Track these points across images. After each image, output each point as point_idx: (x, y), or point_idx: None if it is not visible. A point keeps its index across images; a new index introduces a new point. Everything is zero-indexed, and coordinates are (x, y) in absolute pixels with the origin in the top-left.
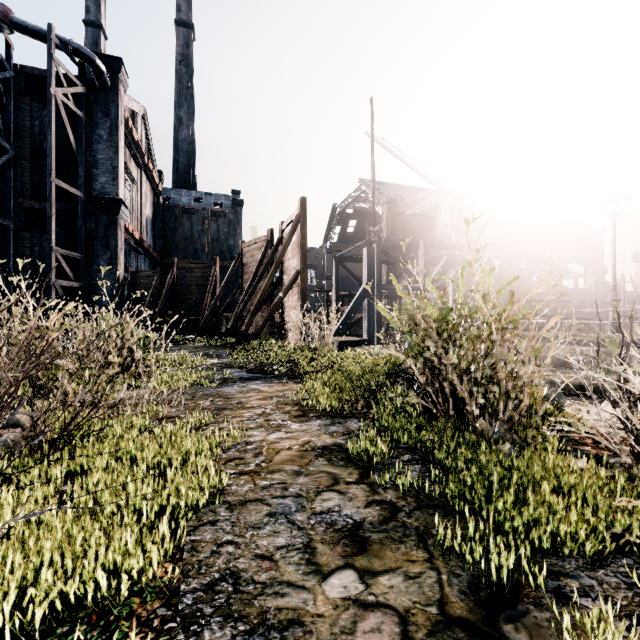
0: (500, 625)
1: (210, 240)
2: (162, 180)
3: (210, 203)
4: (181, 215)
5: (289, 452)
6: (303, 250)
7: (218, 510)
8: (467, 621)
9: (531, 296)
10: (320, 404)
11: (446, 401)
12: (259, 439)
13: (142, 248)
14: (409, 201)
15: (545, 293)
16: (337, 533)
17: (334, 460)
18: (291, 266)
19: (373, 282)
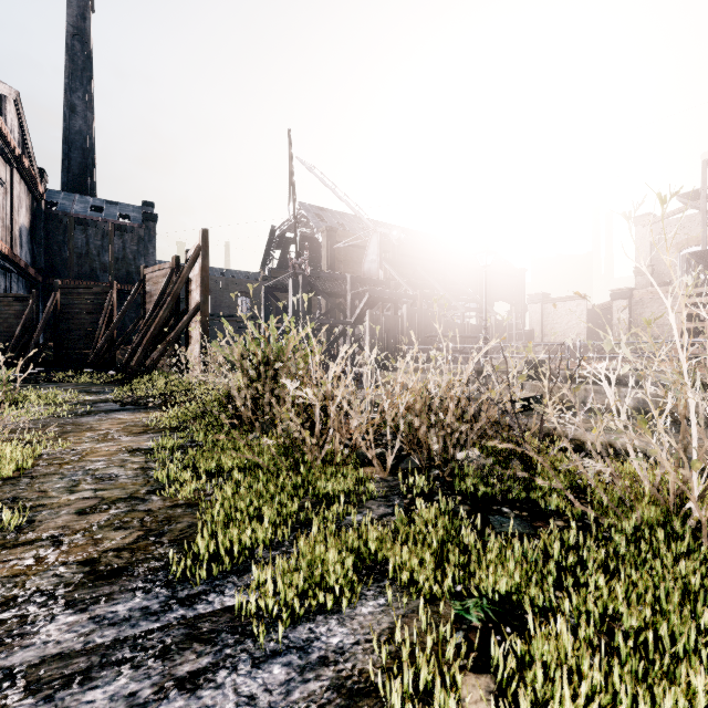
0: (153, 496)
1: (113, 259)
2: (45, 181)
3: (114, 214)
4: (73, 226)
5: (105, 452)
6: (204, 283)
7: (22, 479)
8: (137, 497)
9: (441, 332)
10: (166, 425)
11: (255, 414)
12: (86, 447)
13: (13, 265)
14: (350, 231)
15: (453, 330)
16: (99, 480)
17: (137, 453)
18: (195, 298)
19: (299, 315)
